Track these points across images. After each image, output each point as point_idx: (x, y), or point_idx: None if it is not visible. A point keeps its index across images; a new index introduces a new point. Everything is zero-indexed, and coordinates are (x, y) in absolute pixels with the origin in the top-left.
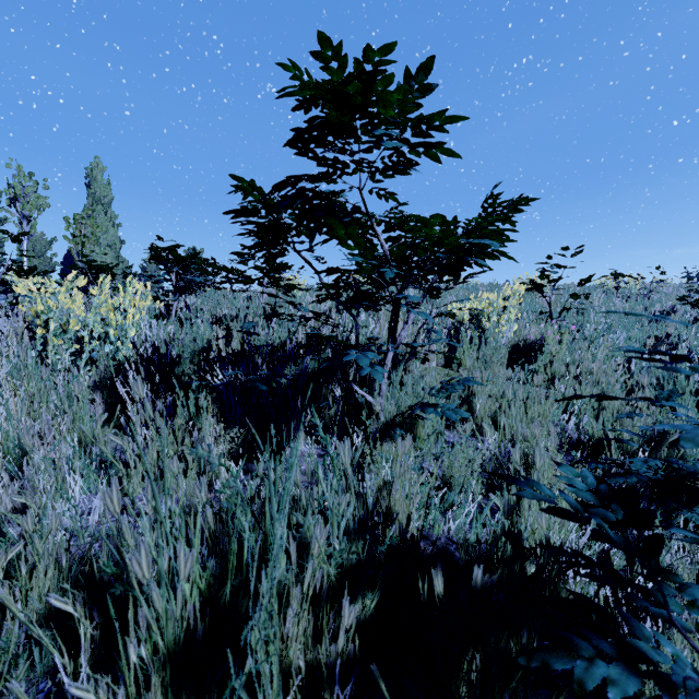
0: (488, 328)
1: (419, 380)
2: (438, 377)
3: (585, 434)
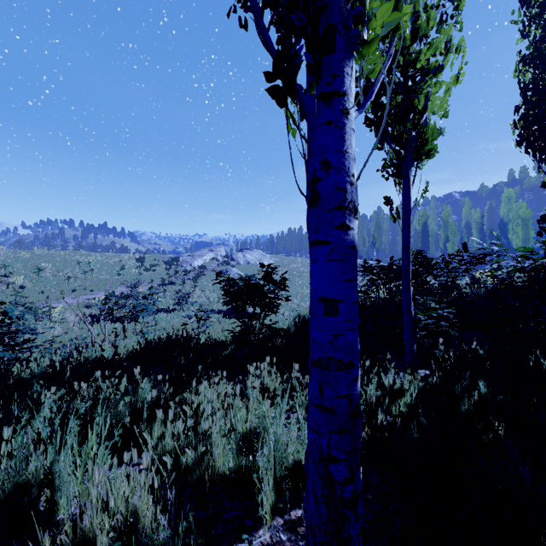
0: (18, 282)
1: (0, 290)
2: (5, 290)
3: (24, 295)
